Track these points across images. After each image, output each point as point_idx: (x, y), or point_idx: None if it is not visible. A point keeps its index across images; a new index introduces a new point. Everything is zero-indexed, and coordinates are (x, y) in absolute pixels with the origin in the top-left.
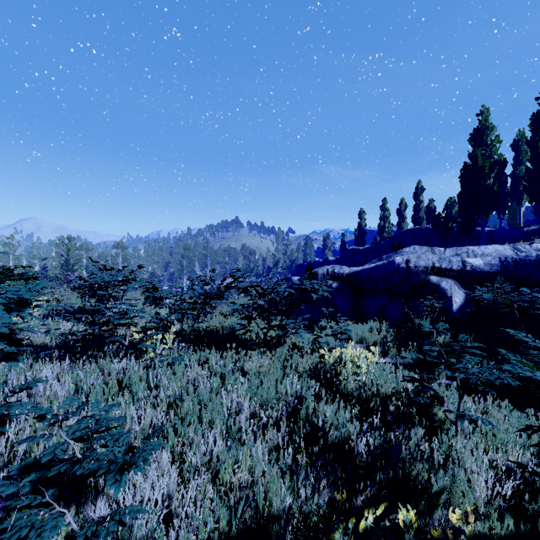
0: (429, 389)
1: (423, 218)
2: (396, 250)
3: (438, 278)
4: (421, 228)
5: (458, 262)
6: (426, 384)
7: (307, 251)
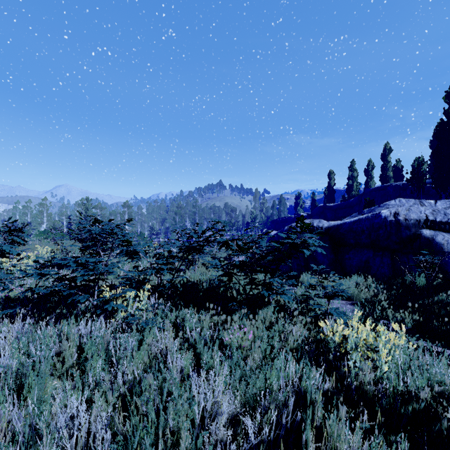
0: None
1: (391, 176)
2: (368, 205)
3: (432, 231)
4: (391, 185)
5: None
6: None
7: (281, 208)
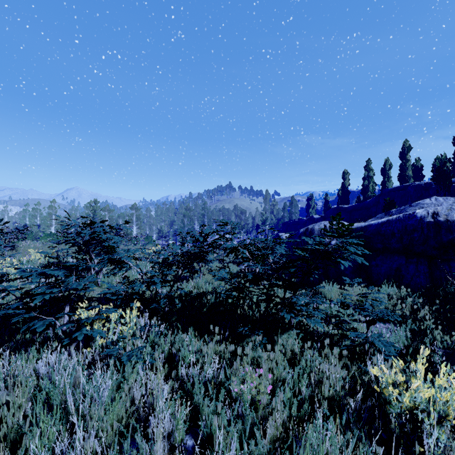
0: None
1: (411, 176)
2: (388, 206)
3: None
4: (411, 185)
5: None
6: None
7: (292, 210)
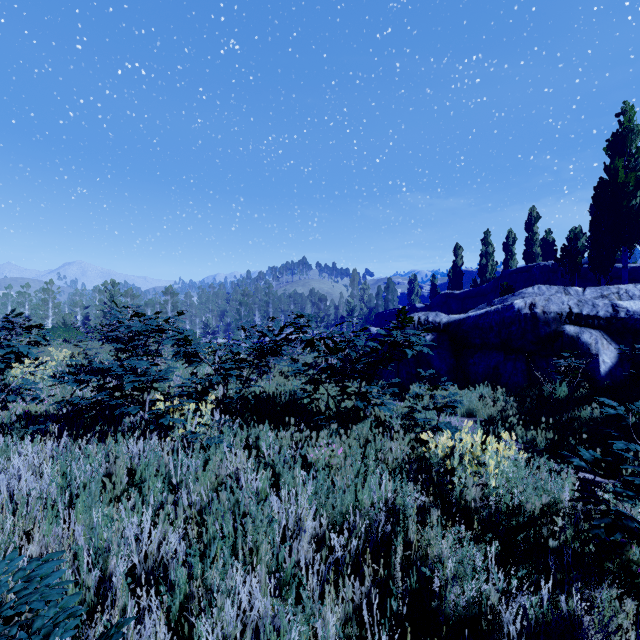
0: (632, 521)
1: (539, 253)
2: (505, 293)
3: (577, 328)
4: (537, 265)
5: (606, 307)
6: (617, 507)
7: (389, 296)
